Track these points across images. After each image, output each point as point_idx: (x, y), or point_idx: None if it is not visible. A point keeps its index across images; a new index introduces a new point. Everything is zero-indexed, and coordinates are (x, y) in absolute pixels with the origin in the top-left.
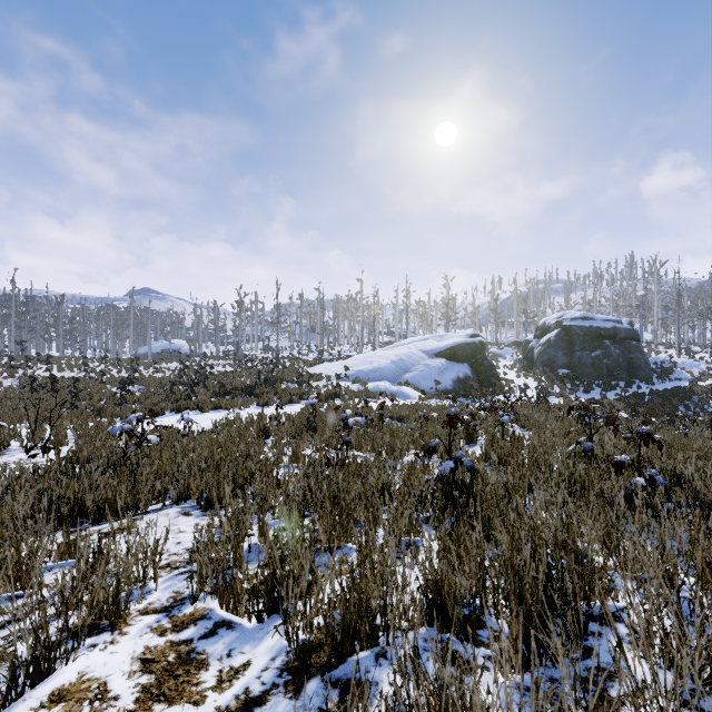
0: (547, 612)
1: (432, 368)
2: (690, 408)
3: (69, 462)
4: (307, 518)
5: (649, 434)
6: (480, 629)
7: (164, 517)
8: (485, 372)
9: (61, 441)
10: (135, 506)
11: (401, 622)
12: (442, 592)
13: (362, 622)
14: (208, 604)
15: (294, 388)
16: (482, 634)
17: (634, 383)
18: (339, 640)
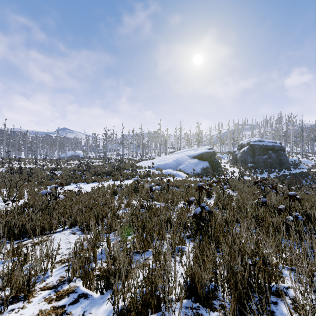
0: (252, 301)
1: (191, 163)
2: (307, 181)
3: (23, 207)
4: (131, 236)
5: (295, 196)
6: (214, 299)
7: (62, 235)
8: (215, 165)
9: (21, 197)
10: (50, 229)
11: (171, 304)
12: (194, 281)
13: (152, 299)
14: (77, 284)
15: (129, 172)
16: (215, 303)
17: (282, 170)
18: (139, 309)
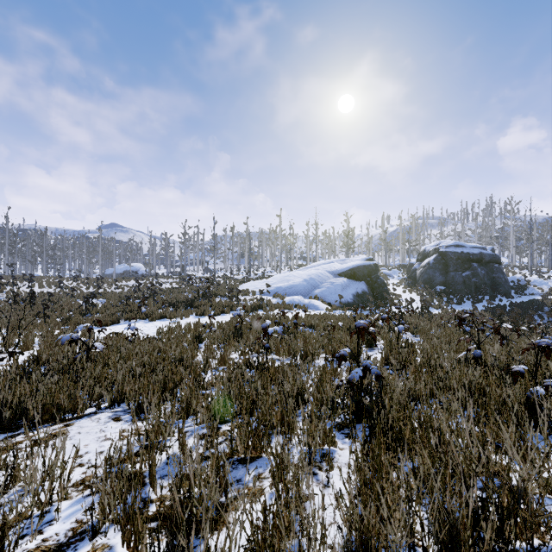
0: None
1: (336, 285)
2: (543, 317)
3: (30, 365)
4: (227, 424)
5: (549, 347)
6: None
7: (94, 423)
8: (378, 288)
9: (28, 346)
10: (71, 410)
11: None
12: (368, 545)
13: None
14: (109, 539)
15: (225, 301)
16: None
17: (497, 297)
18: None
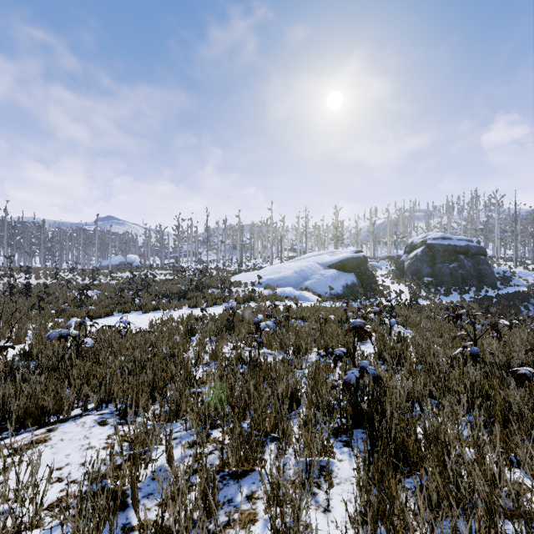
0: None
1: (326, 277)
2: (529, 309)
3: (20, 359)
4: (218, 429)
5: None
6: None
7: (79, 428)
8: (367, 279)
9: (20, 339)
10: (56, 413)
11: None
12: None
13: None
14: None
15: (218, 293)
16: None
17: (483, 288)
18: None
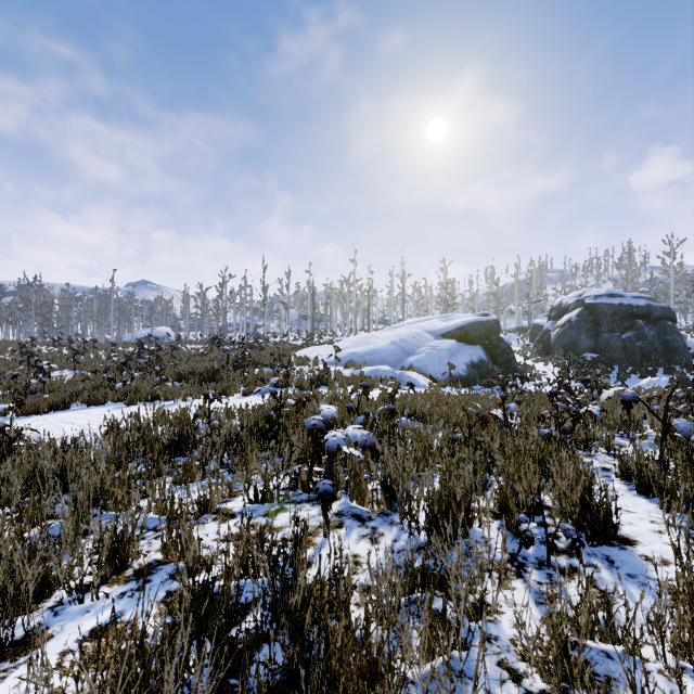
0: None
1: (441, 350)
2: None
3: None
4: None
5: None
6: None
7: None
8: (501, 355)
9: None
10: None
11: None
12: None
13: None
14: None
15: (268, 373)
16: None
17: (674, 369)
18: None
